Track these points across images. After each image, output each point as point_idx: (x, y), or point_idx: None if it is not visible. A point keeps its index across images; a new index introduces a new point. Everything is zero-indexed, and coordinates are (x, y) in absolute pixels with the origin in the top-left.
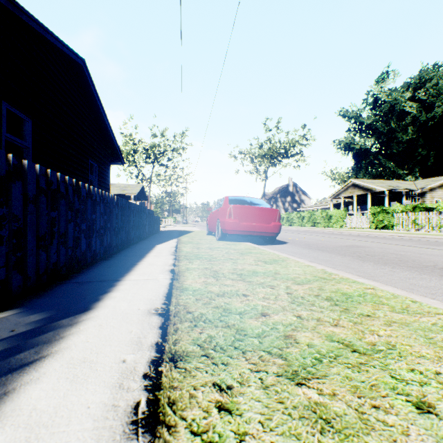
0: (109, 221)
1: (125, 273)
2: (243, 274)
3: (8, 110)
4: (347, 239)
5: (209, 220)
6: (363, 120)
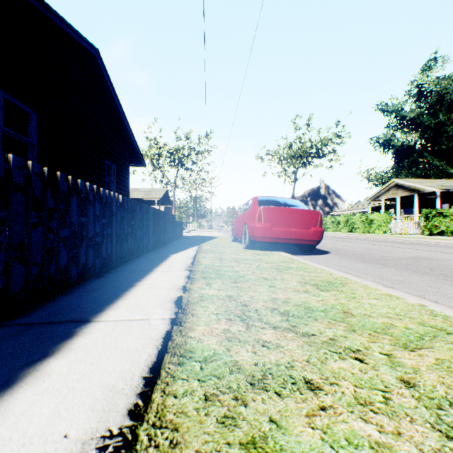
0: (110, 225)
1: (108, 303)
2: (290, 313)
3: (9, 101)
4: (403, 247)
5: (234, 225)
6: (405, 113)
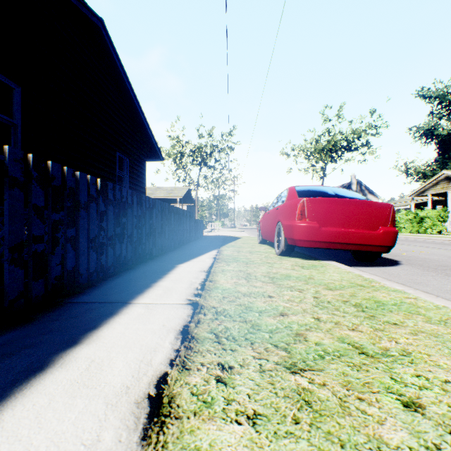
0: (73, 224)
1: None
2: None
3: None
4: None
5: (262, 223)
6: None
